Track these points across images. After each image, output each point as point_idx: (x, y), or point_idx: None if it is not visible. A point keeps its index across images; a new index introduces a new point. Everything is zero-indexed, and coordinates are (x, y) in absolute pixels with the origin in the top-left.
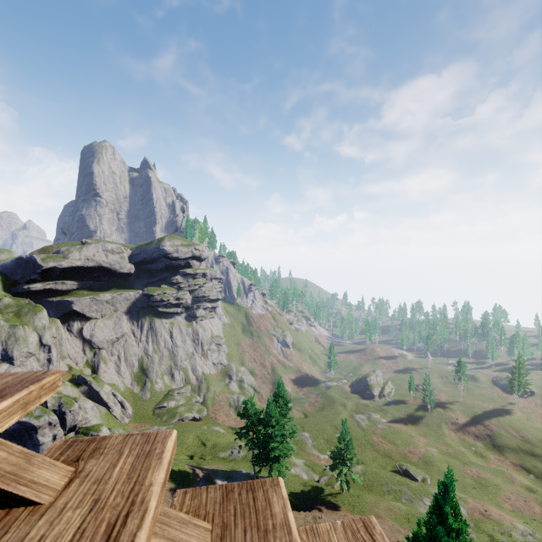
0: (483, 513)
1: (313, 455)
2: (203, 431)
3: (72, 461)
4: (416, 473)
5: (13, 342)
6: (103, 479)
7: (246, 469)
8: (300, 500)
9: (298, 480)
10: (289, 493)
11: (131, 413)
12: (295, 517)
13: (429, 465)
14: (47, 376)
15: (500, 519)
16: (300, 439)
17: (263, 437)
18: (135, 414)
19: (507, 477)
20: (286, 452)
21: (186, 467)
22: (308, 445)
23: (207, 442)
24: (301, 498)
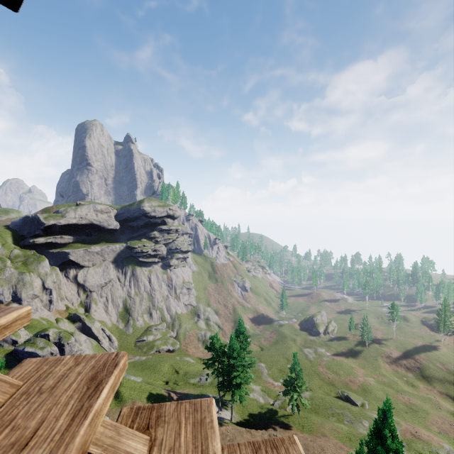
0: (414, 434)
1: (268, 382)
2: (176, 361)
3: (144, 428)
4: (356, 399)
5: (22, 286)
6: (175, 448)
7: (212, 393)
8: (257, 420)
9: (256, 403)
10: (248, 414)
11: (117, 345)
12: (253, 435)
13: (367, 392)
14: (120, 359)
15: (429, 440)
16: (257, 368)
17: (227, 367)
18: (120, 346)
19: (435, 403)
20: (246, 380)
21: (163, 391)
22: (264, 373)
23: (179, 370)
24: (258, 418)
